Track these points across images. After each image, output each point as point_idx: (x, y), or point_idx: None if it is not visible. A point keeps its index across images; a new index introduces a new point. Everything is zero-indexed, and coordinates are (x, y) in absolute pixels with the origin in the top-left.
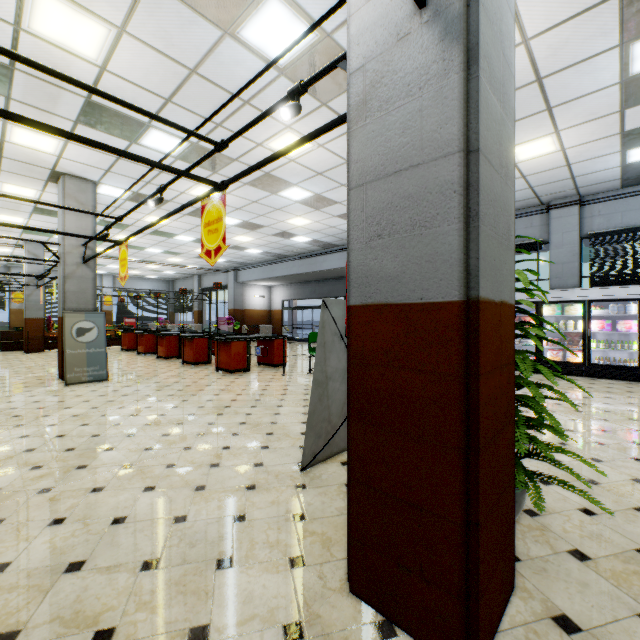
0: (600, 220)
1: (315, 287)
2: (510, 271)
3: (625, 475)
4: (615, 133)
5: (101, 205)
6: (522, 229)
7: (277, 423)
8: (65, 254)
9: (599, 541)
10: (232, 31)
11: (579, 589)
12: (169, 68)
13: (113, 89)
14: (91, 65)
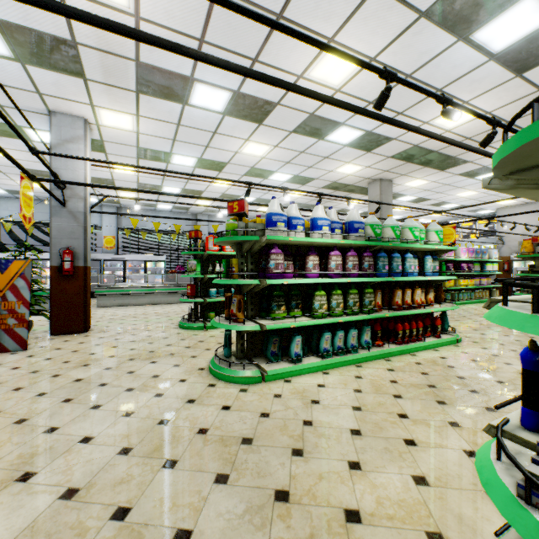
0: None
1: None
2: None
3: None
4: None
5: None
6: None
7: None
8: None
9: None
10: None
11: None
12: None
13: None
14: None
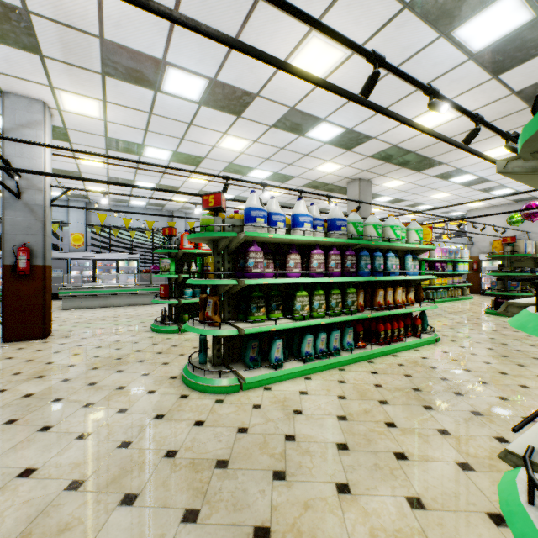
0: None
1: None
2: None
3: None
4: None
5: None
6: None
7: None
8: None
9: None
10: None
11: None
12: None
13: None
14: None
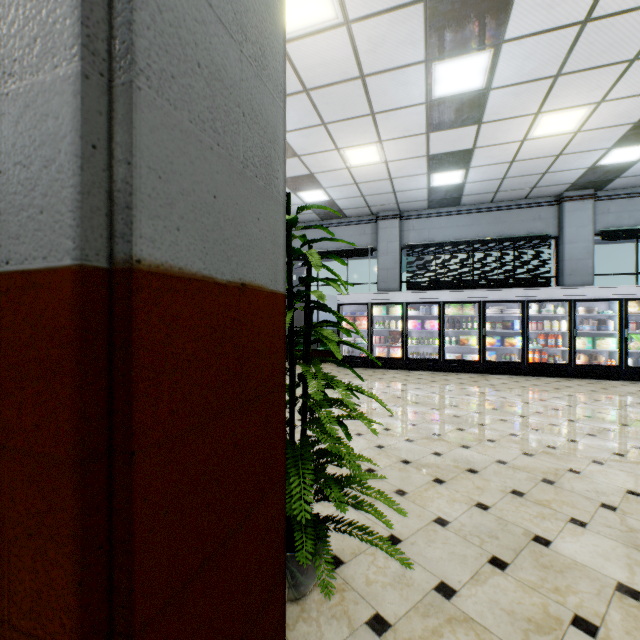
0: (414, 234)
1: None
2: (273, 236)
3: (428, 476)
4: (423, 155)
5: None
6: (357, 235)
7: None
8: None
9: (401, 587)
10: None
11: None
12: None
13: None
14: None
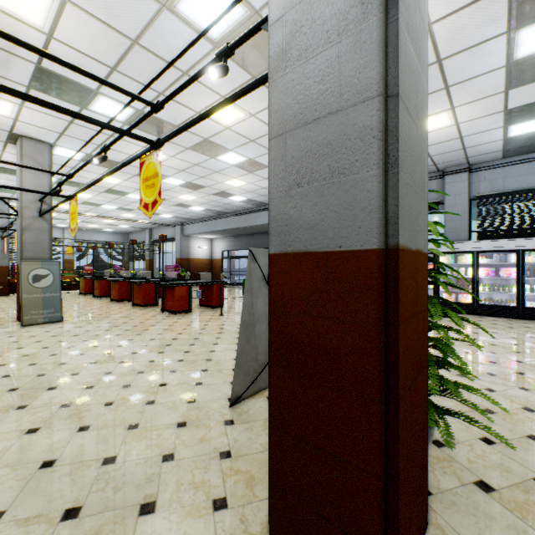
0: (485, 185)
1: (250, 239)
2: (424, 221)
3: (516, 404)
4: (500, 111)
5: (58, 165)
6: None
7: (212, 360)
8: (22, 208)
9: (501, 471)
10: (169, 4)
11: (487, 523)
12: (112, 38)
13: (61, 56)
14: (38, 32)
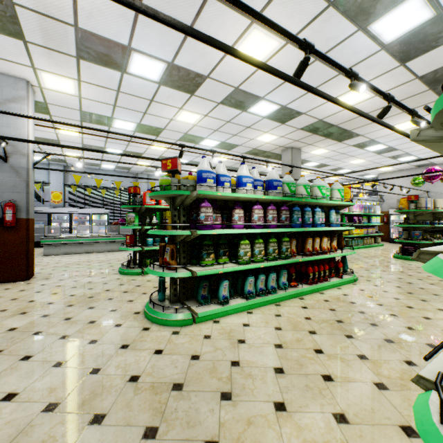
0: None
1: None
2: None
3: None
4: None
5: None
6: None
7: None
8: None
9: None
10: None
11: None
12: None
13: None
14: None
